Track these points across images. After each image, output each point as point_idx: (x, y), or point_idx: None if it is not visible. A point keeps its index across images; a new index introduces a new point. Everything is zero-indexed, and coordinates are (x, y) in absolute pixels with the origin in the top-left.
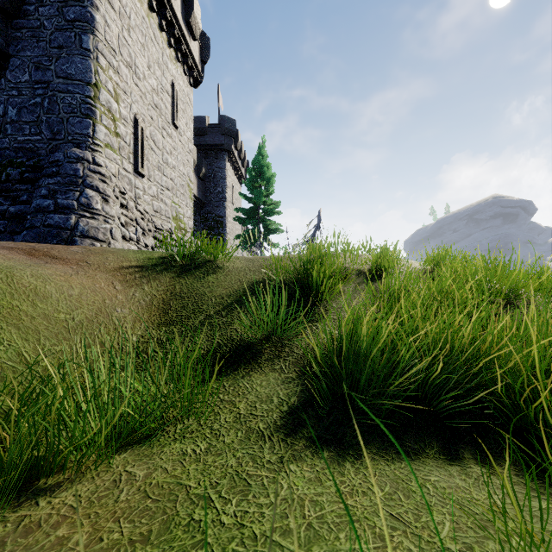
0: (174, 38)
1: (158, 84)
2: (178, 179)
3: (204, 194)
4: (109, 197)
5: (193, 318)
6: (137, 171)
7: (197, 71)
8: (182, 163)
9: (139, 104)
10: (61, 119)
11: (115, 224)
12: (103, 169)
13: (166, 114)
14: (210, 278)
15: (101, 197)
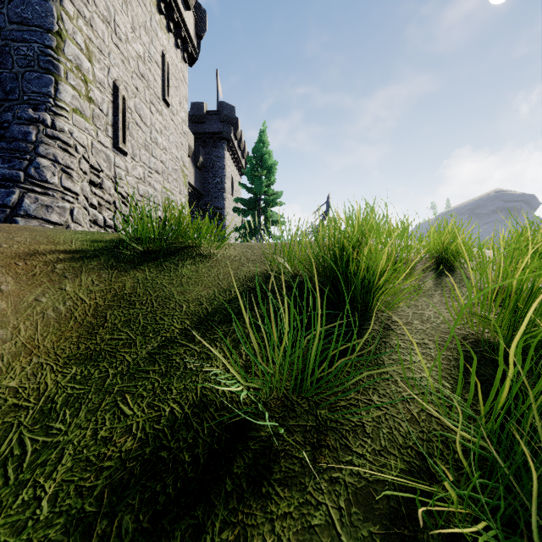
0: (165, 3)
1: (145, 51)
2: (170, 163)
3: (202, 185)
4: (72, 170)
5: (139, 345)
6: (117, 146)
7: (192, 46)
8: (175, 145)
9: (120, 69)
10: (15, 74)
11: (78, 204)
12: (64, 135)
13: (156, 87)
14: (186, 270)
15: (60, 168)
